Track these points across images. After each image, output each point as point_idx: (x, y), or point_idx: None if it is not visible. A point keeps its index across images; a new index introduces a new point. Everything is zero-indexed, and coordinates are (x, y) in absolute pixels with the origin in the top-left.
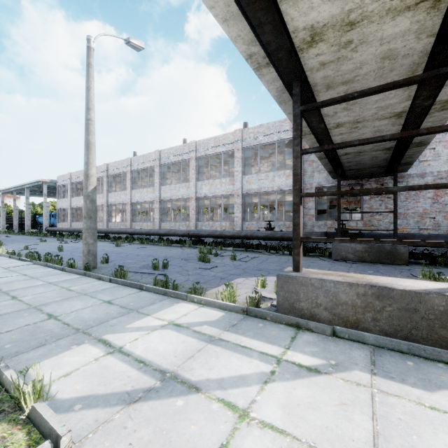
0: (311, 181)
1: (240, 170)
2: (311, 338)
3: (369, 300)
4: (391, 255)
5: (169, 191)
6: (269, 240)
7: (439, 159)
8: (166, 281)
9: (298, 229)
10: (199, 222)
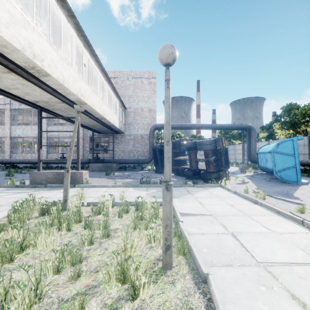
0: (87, 133)
1: (45, 122)
2: (37, 188)
3: (56, 176)
4: (111, 167)
5: None
6: (61, 164)
7: (135, 129)
8: None
9: (39, 157)
10: (13, 154)
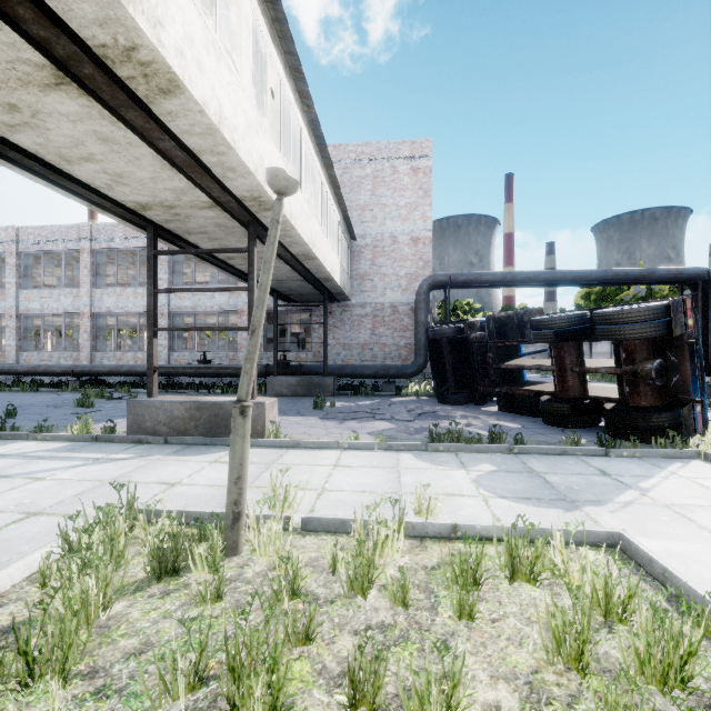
0: None
1: (165, 278)
2: (144, 447)
3: (193, 413)
4: (320, 387)
5: (37, 299)
6: (200, 376)
7: (377, 291)
8: (2, 423)
9: (151, 360)
10: (97, 353)
